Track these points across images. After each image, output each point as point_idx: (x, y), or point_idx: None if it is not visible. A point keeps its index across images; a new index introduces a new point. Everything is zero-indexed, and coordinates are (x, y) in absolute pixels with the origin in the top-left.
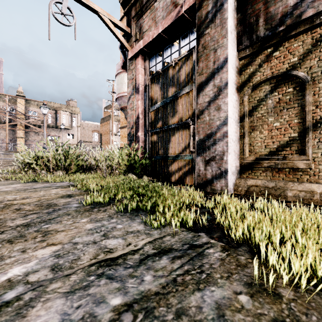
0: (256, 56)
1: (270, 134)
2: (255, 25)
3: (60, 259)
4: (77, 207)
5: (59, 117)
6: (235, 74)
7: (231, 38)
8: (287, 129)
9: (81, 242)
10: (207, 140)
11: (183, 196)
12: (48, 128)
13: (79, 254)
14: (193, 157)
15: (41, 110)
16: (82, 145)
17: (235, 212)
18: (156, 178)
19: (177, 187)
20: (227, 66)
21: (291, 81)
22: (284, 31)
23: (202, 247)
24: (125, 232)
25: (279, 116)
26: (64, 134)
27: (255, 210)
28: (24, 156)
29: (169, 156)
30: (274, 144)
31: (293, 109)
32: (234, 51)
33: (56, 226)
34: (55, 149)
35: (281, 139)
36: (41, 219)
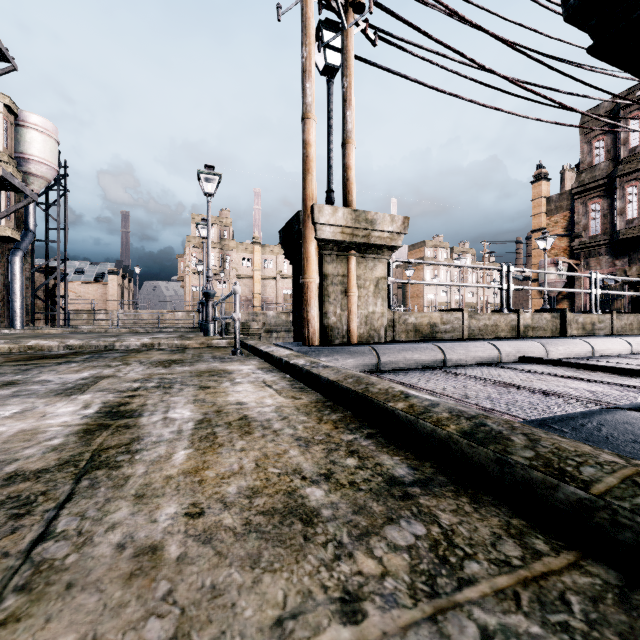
0: None
1: None
2: None
3: None
4: None
5: None
6: None
7: None
8: None
9: None
10: None
11: None
12: None
13: None
14: None
15: None
16: None
17: None
18: None
19: None
20: None
21: None
22: None
23: None
24: None
25: None
26: None
27: None
28: None
29: None
30: None
31: None
32: None
33: None
34: None
35: None
36: None
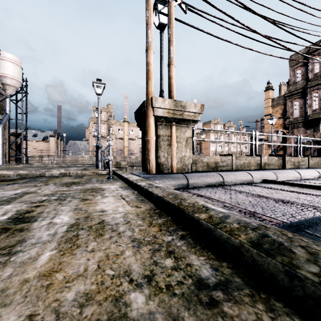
0: None
1: None
2: None
3: None
4: None
5: None
6: None
7: None
8: None
9: None
10: None
11: None
12: None
13: None
14: None
15: None
16: None
17: None
18: None
19: None
20: None
21: None
22: None
23: None
24: None
25: None
26: None
27: None
28: None
29: None
30: None
31: None
32: None
33: None
34: None
35: None
36: None
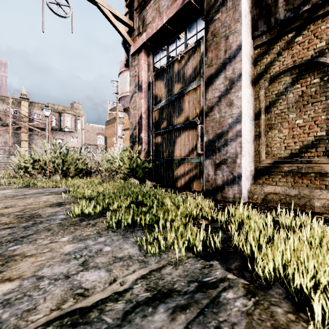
0: (274, 43)
1: (291, 133)
2: (274, 7)
3: (6, 309)
4: (63, 219)
5: (63, 120)
6: (249, 64)
7: (245, 23)
8: (312, 126)
9: (48, 276)
10: (217, 140)
11: (190, 207)
12: (52, 131)
13: (38, 300)
14: (201, 160)
15: (45, 113)
16: (82, 147)
17: (258, 231)
18: (161, 183)
19: (183, 194)
20: (240, 55)
21: (317, 70)
22: (308, 11)
23: (216, 288)
24: (111, 259)
25: (303, 112)
26: (68, 137)
27: (278, 225)
28: (21, 159)
29: (175, 159)
30: (296, 145)
31: (320, 103)
32: (248, 37)
33: (26, 248)
34: (53, 152)
35: (305, 138)
36: (13, 236)
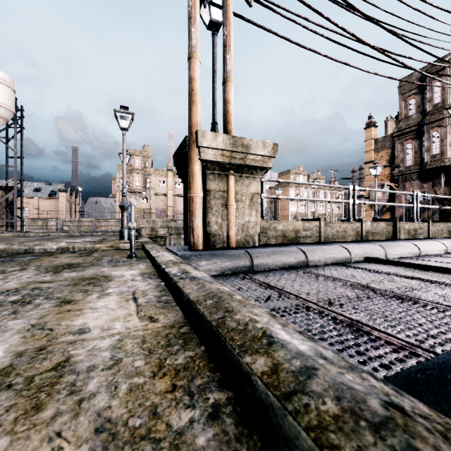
0: None
1: None
2: None
3: None
4: None
5: None
6: None
7: None
8: None
9: None
10: None
11: None
12: None
13: None
14: None
15: None
16: None
17: None
18: None
19: None
20: None
21: None
22: None
23: None
24: None
25: None
26: None
27: None
28: None
29: None
30: None
31: None
32: None
33: None
34: None
35: None
36: None
